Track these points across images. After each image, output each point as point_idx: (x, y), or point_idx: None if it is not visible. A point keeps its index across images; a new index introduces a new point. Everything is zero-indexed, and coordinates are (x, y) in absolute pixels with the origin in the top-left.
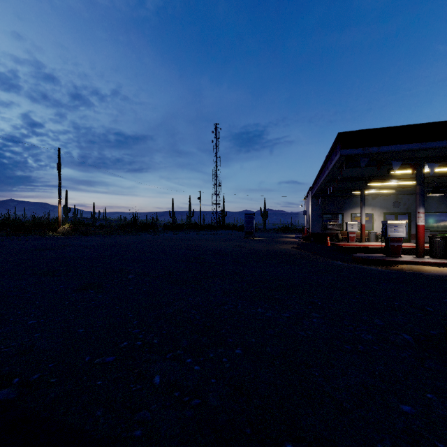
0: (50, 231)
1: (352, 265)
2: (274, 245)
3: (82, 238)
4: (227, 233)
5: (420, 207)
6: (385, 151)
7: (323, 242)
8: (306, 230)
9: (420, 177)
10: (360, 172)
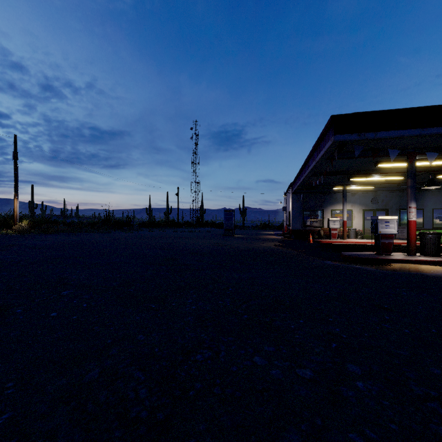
0: (4, 229)
1: (344, 264)
2: (256, 243)
3: (40, 236)
4: (206, 230)
5: (411, 202)
6: (382, 137)
7: (303, 239)
8: (286, 227)
9: (412, 170)
10: (346, 165)
